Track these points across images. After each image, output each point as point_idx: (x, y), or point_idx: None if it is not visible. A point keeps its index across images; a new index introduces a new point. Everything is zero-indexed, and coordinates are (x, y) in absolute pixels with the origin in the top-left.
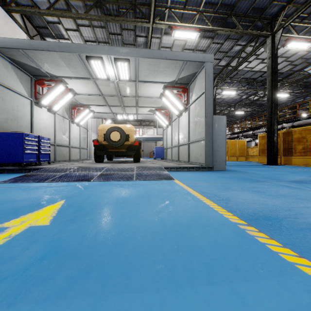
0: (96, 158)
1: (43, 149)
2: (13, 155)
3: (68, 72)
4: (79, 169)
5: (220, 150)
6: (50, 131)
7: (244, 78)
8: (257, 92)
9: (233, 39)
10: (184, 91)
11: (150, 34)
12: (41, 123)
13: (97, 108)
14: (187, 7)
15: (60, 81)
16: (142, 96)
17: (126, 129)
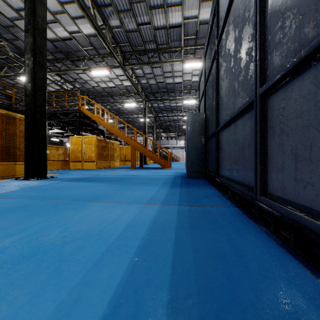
0: None
1: None
2: None
3: None
4: None
5: None
6: None
7: None
8: None
9: None
10: None
11: None
12: None
13: None
14: None
15: None
16: None
17: None
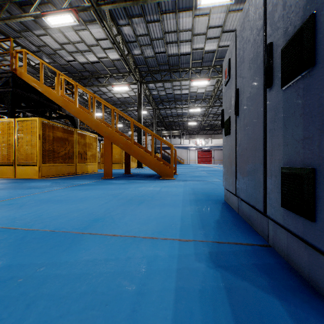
0: None
1: None
2: None
3: None
4: None
5: None
6: None
7: None
8: None
9: None
10: None
11: None
12: None
13: None
14: None
15: None
16: None
17: None
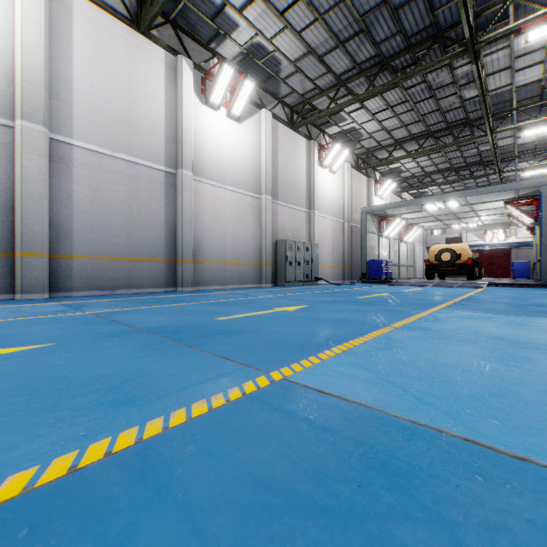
0: (427, 276)
1: (388, 269)
2: (376, 273)
3: (405, 211)
4: (418, 282)
5: None
6: (387, 254)
7: None
8: None
9: None
10: (534, 200)
11: (490, 141)
12: (382, 249)
13: (427, 223)
14: (544, 96)
15: (398, 217)
16: (480, 209)
17: (457, 249)
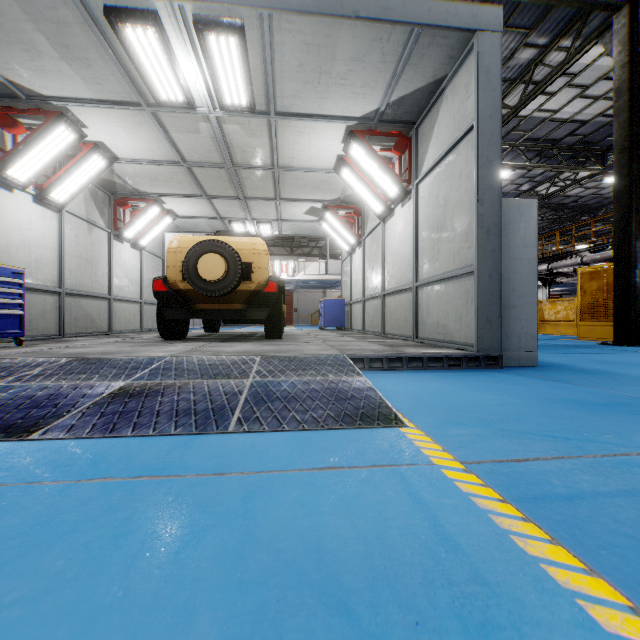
0: (165, 328)
1: None
2: None
3: (72, 82)
4: (65, 368)
5: (520, 304)
6: (46, 257)
7: (530, 140)
8: (556, 174)
9: (518, 29)
10: (401, 146)
11: None
12: (10, 233)
13: (181, 203)
14: None
15: (60, 115)
16: (289, 167)
17: (243, 250)
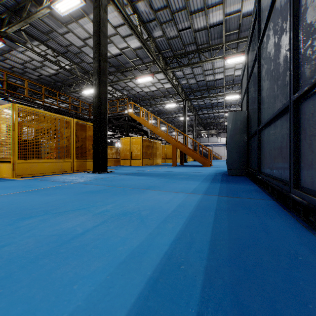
0: None
1: None
2: None
3: None
4: None
5: None
6: None
7: None
8: None
9: None
10: None
11: None
12: None
13: None
14: None
15: None
16: None
17: None
